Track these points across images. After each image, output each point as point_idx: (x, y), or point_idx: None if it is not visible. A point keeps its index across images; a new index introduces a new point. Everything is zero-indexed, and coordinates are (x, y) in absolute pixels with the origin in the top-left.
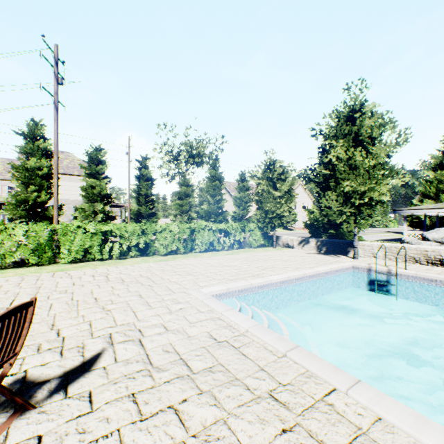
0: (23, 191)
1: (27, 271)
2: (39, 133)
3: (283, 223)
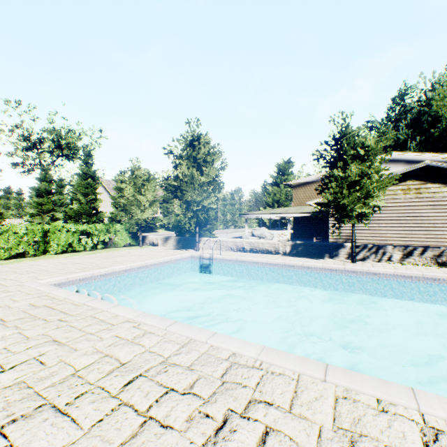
0: None
1: None
2: None
3: (165, 225)
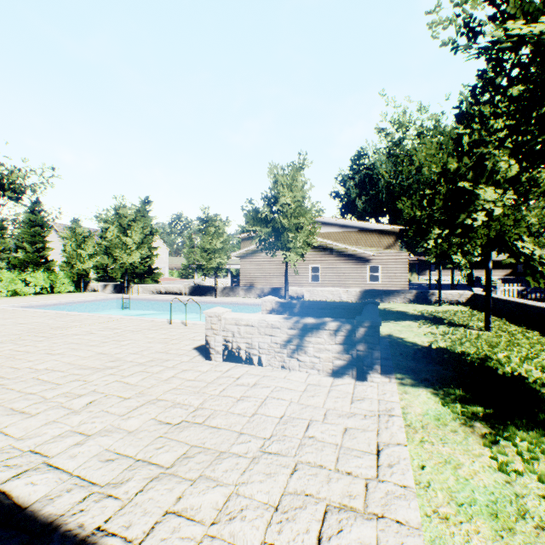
0: None
1: None
2: None
3: None
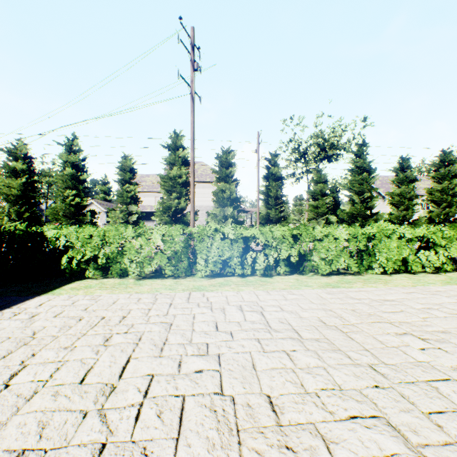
0: (167, 199)
1: (162, 285)
2: (179, 144)
3: None
